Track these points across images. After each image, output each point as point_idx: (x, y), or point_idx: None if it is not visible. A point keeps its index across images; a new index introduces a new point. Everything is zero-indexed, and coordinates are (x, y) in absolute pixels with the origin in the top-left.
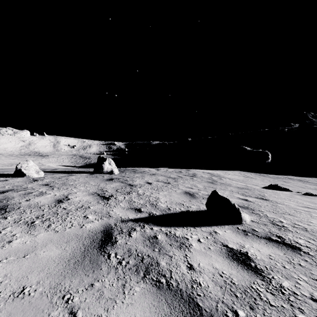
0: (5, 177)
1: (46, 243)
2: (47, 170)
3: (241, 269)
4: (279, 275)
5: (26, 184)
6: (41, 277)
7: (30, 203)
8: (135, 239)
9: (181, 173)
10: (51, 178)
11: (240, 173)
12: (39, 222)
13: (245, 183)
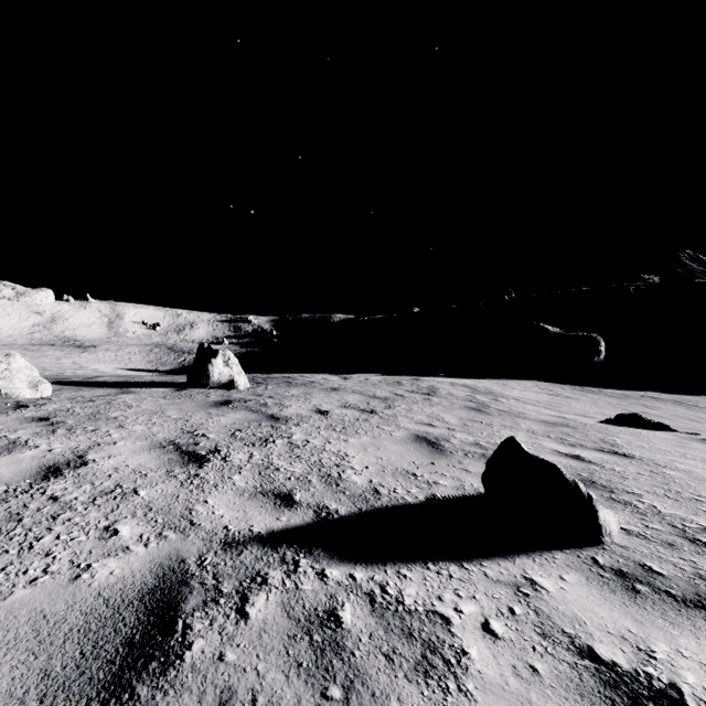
0: None
1: None
2: (71, 380)
3: None
4: None
5: None
6: None
7: None
8: (260, 631)
9: (400, 385)
10: (69, 399)
11: (538, 385)
12: None
13: (557, 410)
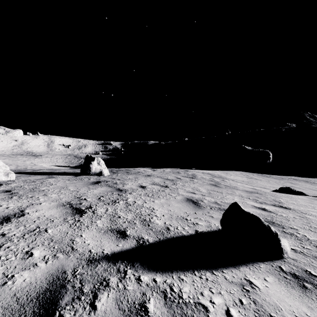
0: None
1: None
2: (26, 171)
3: None
4: None
5: None
6: None
7: None
8: None
9: (179, 173)
10: (23, 181)
11: (242, 173)
12: None
13: (252, 185)
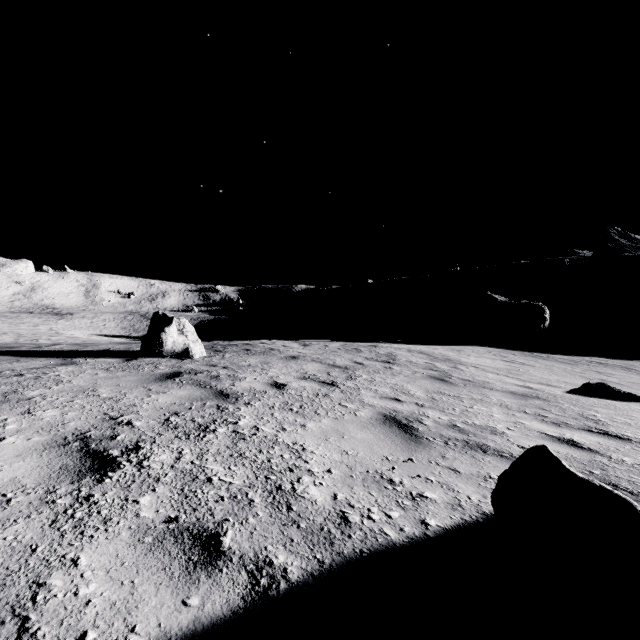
0: None
1: None
2: (17, 349)
3: None
4: None
5: None
6: None
7: None
8: None
9: (359, 353)
10: None
11: (490, 351)
12: None
13: (519, 379)
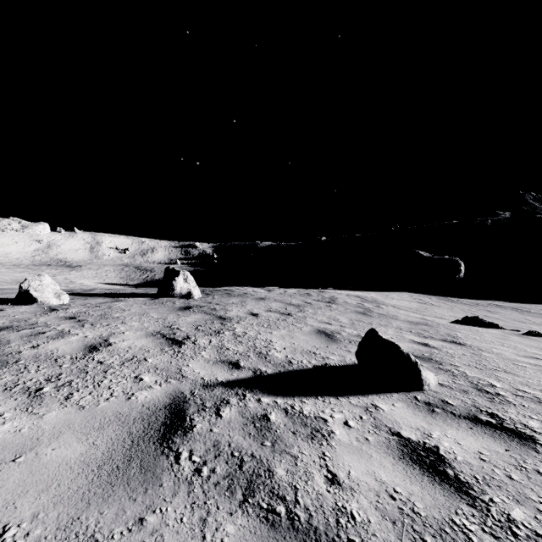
0: (1, 303)
1: (60, 431)
2: (77, 292)
3: (430, 482)
4: (503, 495)
5: (35, 317)
6: (42, 503)
7: (39, 352)
8: (229, 422)
9: (309, 296)
10: (82, 305)
11: (412, 296)
12: (51, 389)
13: (421, 314)
